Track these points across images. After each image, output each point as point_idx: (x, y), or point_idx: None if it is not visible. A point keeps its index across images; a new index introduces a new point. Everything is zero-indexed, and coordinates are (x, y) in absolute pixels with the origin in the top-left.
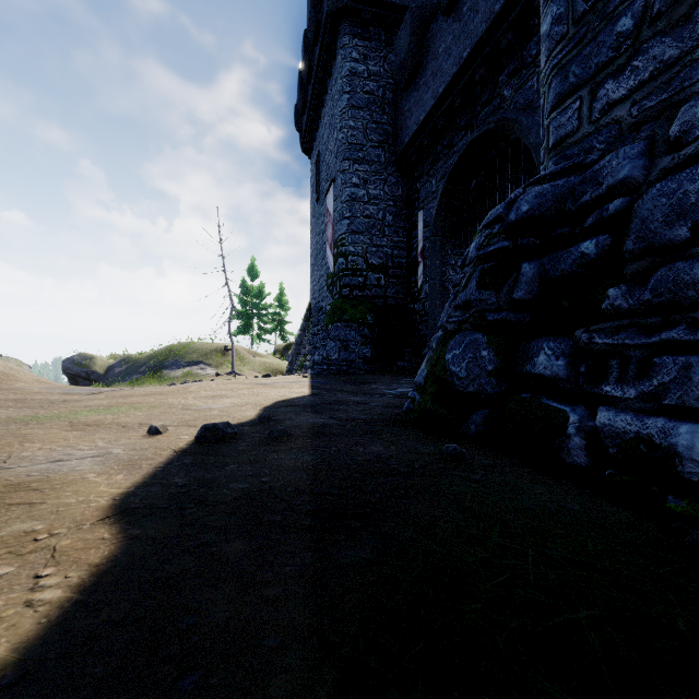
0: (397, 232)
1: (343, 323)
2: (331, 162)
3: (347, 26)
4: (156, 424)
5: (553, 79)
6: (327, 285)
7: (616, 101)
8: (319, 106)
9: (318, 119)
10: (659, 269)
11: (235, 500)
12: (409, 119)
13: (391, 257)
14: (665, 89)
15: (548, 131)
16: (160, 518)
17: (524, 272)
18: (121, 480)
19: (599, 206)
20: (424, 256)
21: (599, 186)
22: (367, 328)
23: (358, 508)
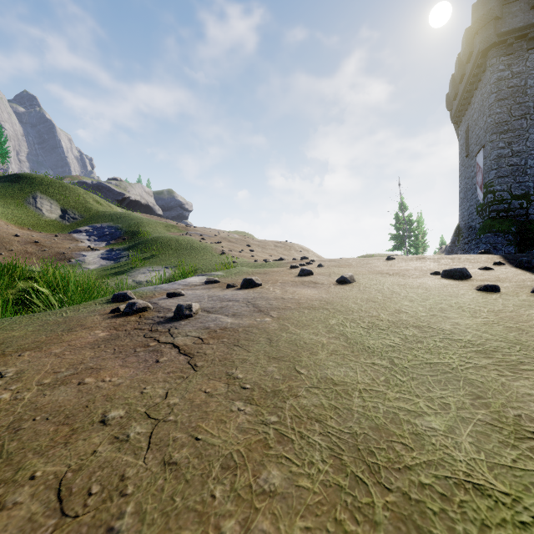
0: None
1: (492, 233)
2: (480, 134)
3: (495, 52)
4: None
5: None
6: (476, 211)
7: None
8: (469, 96)
9: (468, 104)
10: None
11: None
12: None
13: (532, 188)
14: None
15: None
16: None
17: None
18: None
19: None
20: None
21: None
22: (511, 235)
23: None
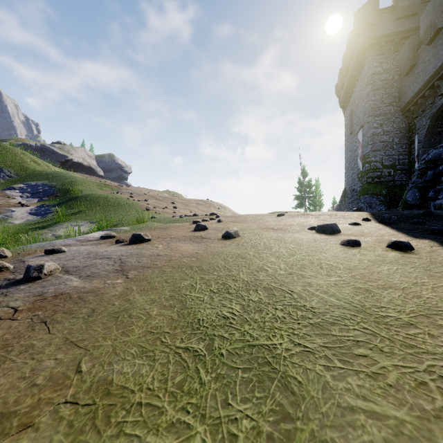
0: (401, 146)
1: (368, 195)
2: (360, 116)
3: (370, 52)
4: None
5: None
6: (357, 177)
7: None
8: (352, 86)
9: (351, 93)
10: None
11: None
12: (408, 90)
13: (397, 160)
14: None
15: None
16: None
17: (428, 173)
18: None
19: None
20: (418, 158)
21: None
22: (382, 196)
23: None
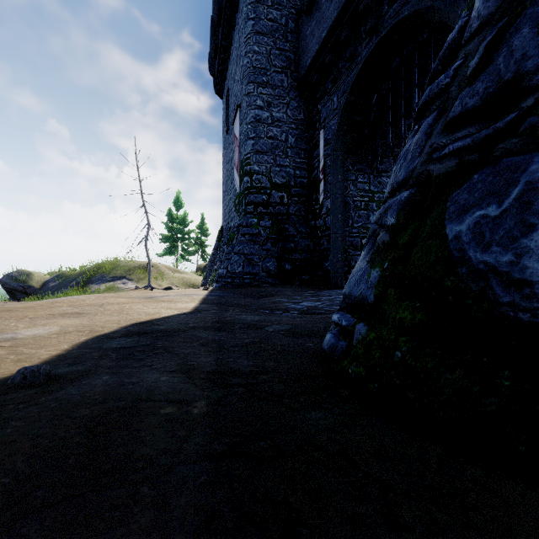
0: (298, 153)
1: (247, 238)
2: (238, 90)
3: None
4: None
5: None
6: (234, 206)
7: None
8: (228, 45)
9: (227, 58)
10: None
11: None
12: (310, 41)
13: (293, 176)
14: None
15: None
16: None
17: None
18: None
19: None
20: (325, 173)
21: None
22: (270, 242)
23: None
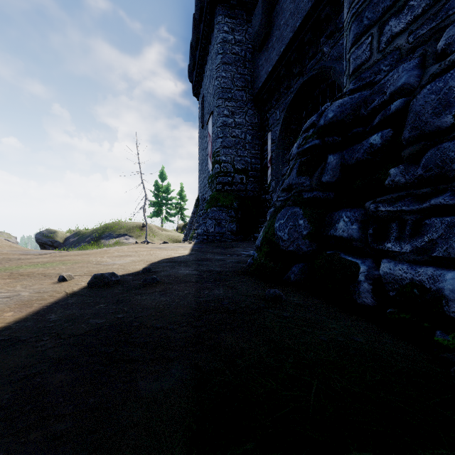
0: (254, 147)
1: (217, 208)
2: (210, 101)
3: (221, 9)
4: (64, 274)
5: (352, 23)
6: (208, 183)
7: (397, 33)
8: (203, 64)
9: (203, 73)
10: (429, 150)
11: (86, 333)
12: (261, 71)
13: (250, 163)
14: (434, 18)
15: (349, 62)
16: (13, 349)
17: (330, 162)
18: (9, 316)
19: (384, 110)
20: (271, 162)
21: (384, 94)
22: (233, 211)
23: (182, 340)
